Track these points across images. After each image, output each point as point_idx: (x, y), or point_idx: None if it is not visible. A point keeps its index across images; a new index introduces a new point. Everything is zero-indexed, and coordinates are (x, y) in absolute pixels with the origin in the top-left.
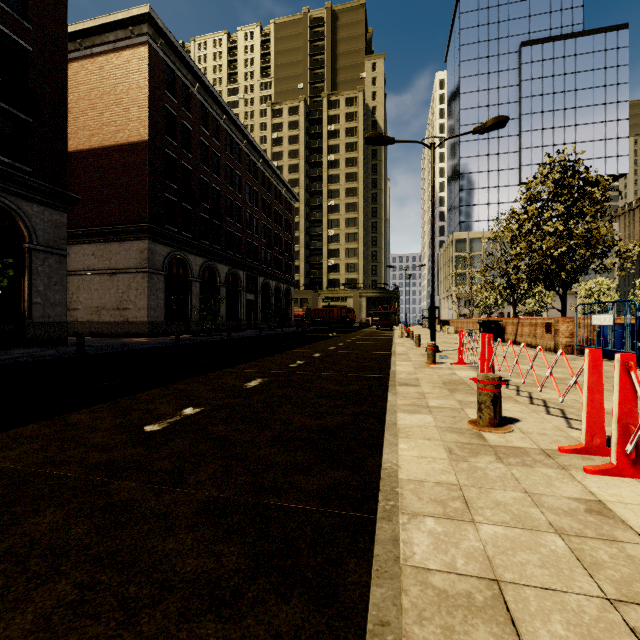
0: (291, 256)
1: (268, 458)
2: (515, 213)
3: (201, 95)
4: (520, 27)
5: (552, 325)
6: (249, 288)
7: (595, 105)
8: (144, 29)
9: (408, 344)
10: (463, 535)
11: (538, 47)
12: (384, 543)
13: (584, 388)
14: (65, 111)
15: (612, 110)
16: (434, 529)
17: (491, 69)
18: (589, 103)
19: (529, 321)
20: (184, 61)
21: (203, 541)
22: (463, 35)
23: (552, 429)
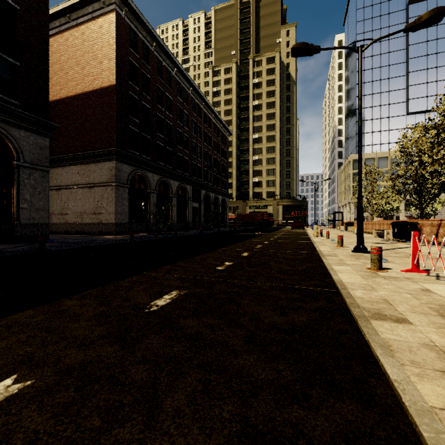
0: (226, 175)
1: None
2: (431, 122)
3: (157, 52)
4: None
5: None
6: (194, 198)
7: None
8: None
9: (328, 243)
10: None
11: (423, 3)
12: None
13: None
14: (47, 58)
15: None
16: None
17: (382, 25)
18: None
19: None
20: (143, 25)
21: None
22: (359, 1)
23: None
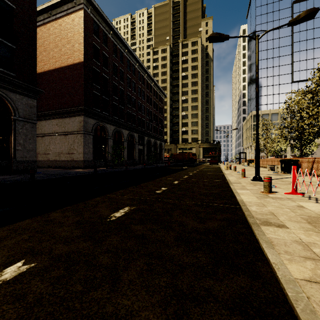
0: (162, 126)
1: None
2: (308, 88)
3: (113, 38)
4: None
5: None
6: (140, 142)
7: None
8: (81, 1)
9: (234, 174)
10: None
11: (304, 3)
12: None
13: None
14: (35, 43)
15: None
16: None
17: (274, 18)
18: None
19: None
20: (103, 19)
21: None
22: (258, 1)
23: None
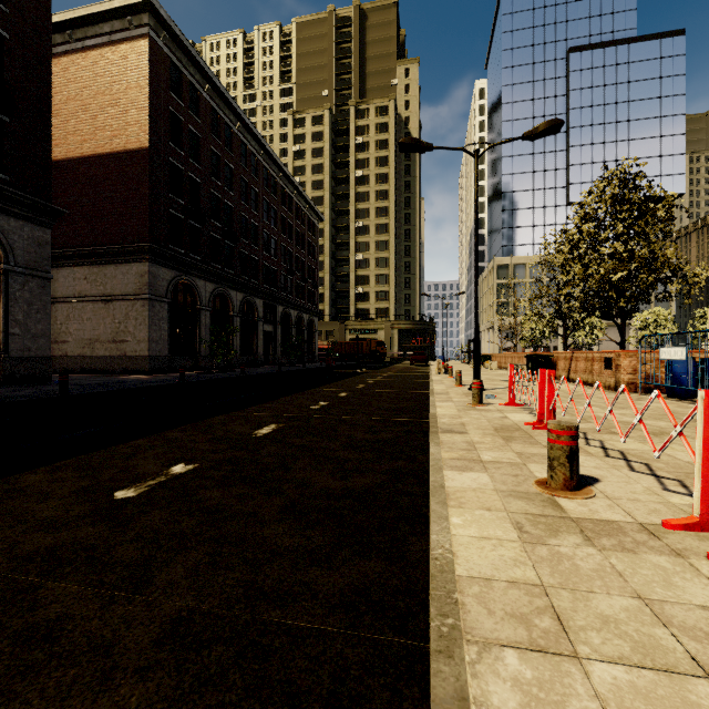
0: (315, 283)
1: (274, 540)
2: (567, 233)
3: (211, 98)
4: (568, 31)
5: (612, 360)
6: (267, 318)
7: (649, 118)
8: (144, 19)
9: (447, 381)
10: (567, 686)
11: (588, 53)
12: (445, 706)
13: (697, 442)
14: (49, 110)
15: (668, 124)
16: (520, 674)
17: (536, 77)
18: (643, 116)
19: (585, 355)
20: (191, 58)
21: (156, 701)
22: (506, 39)
23: (644, 492)
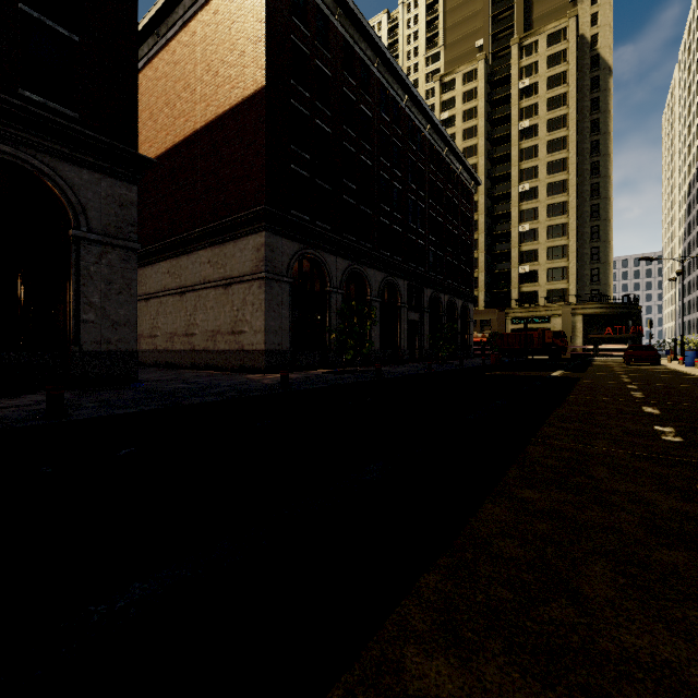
0: (469, 261)
1: None
2: None
3: (344, 28)
4: None
5: None
6: (412, 304)
7: None
8: None
9: None
10: None
11: None
12: None
13: None
14: (135, 31)
15: None
16: None
17: None
18: None
19: None
20: None
21: None
22: None
23: None
